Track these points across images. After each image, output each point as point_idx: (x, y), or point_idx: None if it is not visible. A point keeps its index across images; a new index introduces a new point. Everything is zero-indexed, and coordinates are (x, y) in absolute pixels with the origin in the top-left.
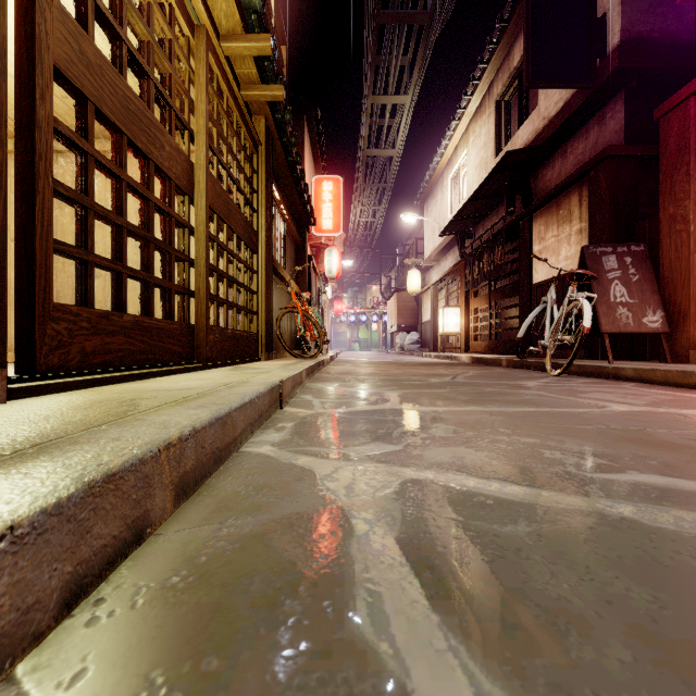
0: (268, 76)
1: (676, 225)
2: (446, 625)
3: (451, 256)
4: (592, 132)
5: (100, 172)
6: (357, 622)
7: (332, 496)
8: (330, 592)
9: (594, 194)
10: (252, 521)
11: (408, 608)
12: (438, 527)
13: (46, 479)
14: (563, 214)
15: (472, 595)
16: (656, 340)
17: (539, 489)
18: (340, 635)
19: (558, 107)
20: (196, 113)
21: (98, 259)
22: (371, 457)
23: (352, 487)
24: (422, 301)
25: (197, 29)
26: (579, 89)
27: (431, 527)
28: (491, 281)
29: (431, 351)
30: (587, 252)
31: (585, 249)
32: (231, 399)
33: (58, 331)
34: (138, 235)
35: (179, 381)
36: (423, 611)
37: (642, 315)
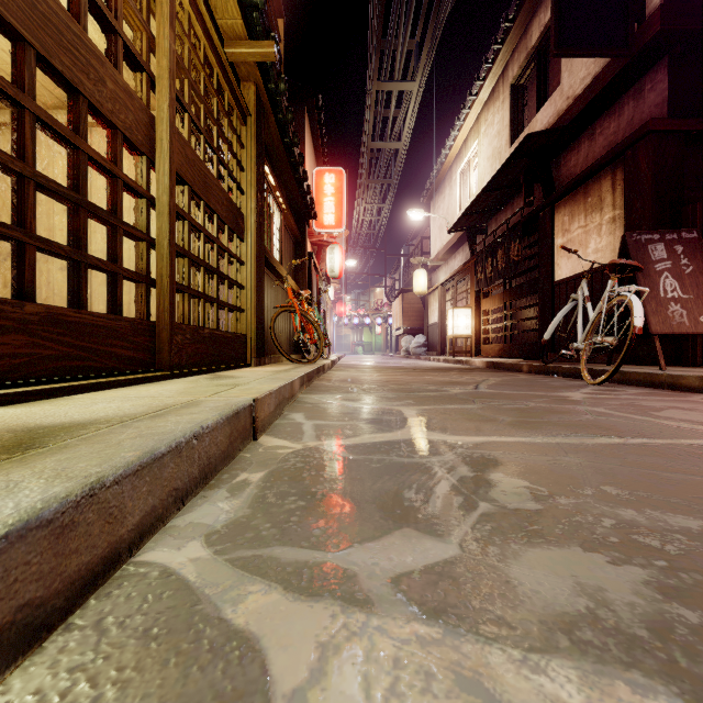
0: (257, 34)
1: None
2: None
3: (461, 254)
4: (626, 108)
5: (65, 148)
6: None
7: None
8: None
9: (631, 176)
10: None
11: None
12: None
13: None
14: (592, 202)
15: None
16: None
17: None
18: None
19: (585, 83)
20: (157, 52)
21: None
22: (402, 589)
23: None
24: (429, 303)
25: None
26: (611, 60)
27: None
28: (505, 279)
29: (438, 355)
30: (630, 240)
31: (627, 237)
32: (116, 456)
33: None
34: (57, 193)
35: (101, 401)
36: None
37: (698, 313)
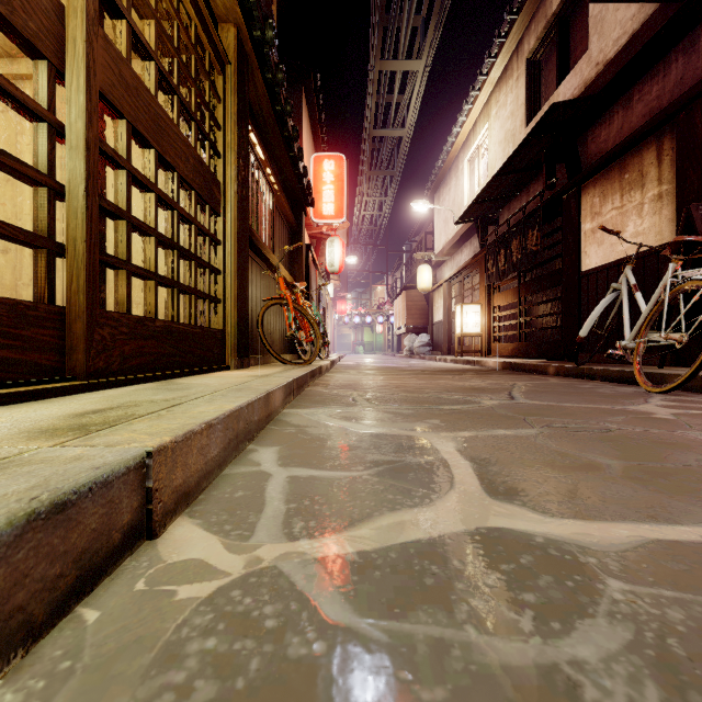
0: None
1: None
2: None
3: (468, 247)
4: (674, 66)
5: (7, 106)
6: None
7: None
8: None
9: (685, 142)
10: None
11: None
12: None
13: None
14: (631, 178)
15: None
16: None
17: None
18: None
19: (619, 44)
20: None
21: None
22: None
23: None
24: (433, 300)
25: None
26: (655, 12)
27: None
28: (520, 272)
29: (443, 355)
30: (697, 214)
31: (693, 209)
32: None
33: None
34: None
35: None
36: None
37: None
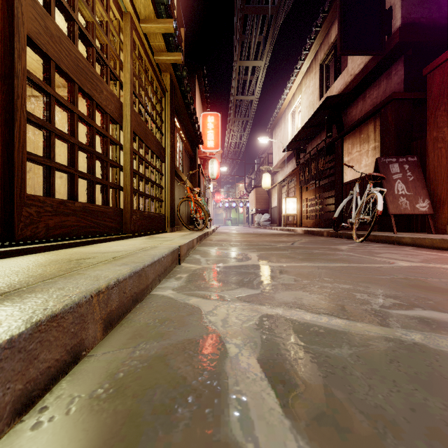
0: (171, 47)
1: (438, 144)
2: (295, 429)
3: (291, 164)
4: (382, 83)
5: (62, 109)
6: (230, 426)
7: (212, 327)
8: (210, 401)
9: (384, 124)
10: (157, 345)
11: (267, 414)
12: (287, 350)
13: (4, 320)
14: (364, 137)
15: (313, 404)
16: (424, 219)
17: (355, 322)
18: (218, 437)
19: (360, 67)
20: (124, 70)
21: (58, 165)
22: (239, 298)
23: (227, 320)
24: (272, 194)
25: (125, 15)
26: (374, 56)
27: (281, 350)
28: (316, 180)
29: (277, 226)
30: (380, 162)
31: (378, 160)
32: (145, 259)
33: (30, 213)
34: (85, 149)
35: (112, 246)
36: (278, 417)
37: (415, 203)
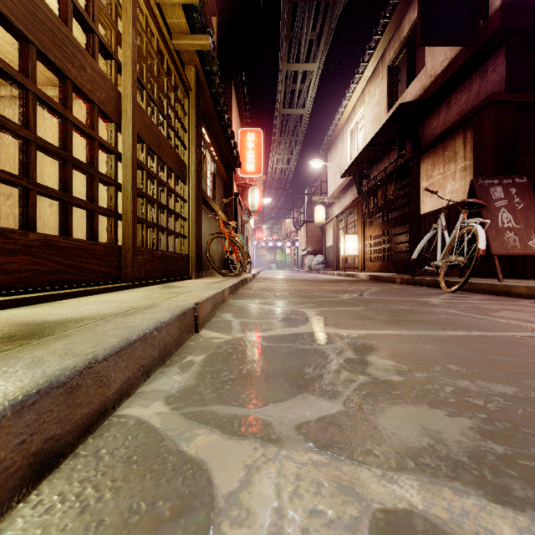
0: (197, 29)
1: None
2: None
3: (350, 193)
4: (474, 84)
5: (52, 115)
6: None
7: None
8: None
9: (478, 135)
10: None
11: None
12: None
13: None
14: (449, 155)
15: None
16: None
17: None
18: None
19: (443, 65)
20: (123, 45)
21: None
22: (302, 432)
23: None
24: (326, 230)
25: None
26: (463, 48)
27: None
28: (384, 213)
29: (333, 270)
30: (476, 184)
31: (474, 181)
32: (103, 341)
33: None
34: (51, 152)
35: (85, 304)
36: None
37: (527, 239)
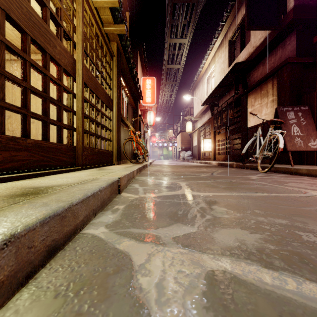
0: (117, 21)
1: None
2: None
3: (207, 115)
4: (278, 52)
5: (34, 70)
6: None
7: (143, 302)
8: None
9: (280, 82)
10: None
11: None
12: None
13: None
14: (264, 93)
15: None
16: (313, 155)
17: None
18: None
19: (261, 41)
20: (76, 32)
21: (7, 105)
22: (176, 240)
23: (163, 285)
24: (193, 136)
25: None
26: (272, 31)
27: None
28: (226, 126)
29: (197, 160)
30: (279, 110)
31: (278, 109)
32: (75, 195)
33: None
34: (38, 94)
35: (58, 178)
36: None
37: (308, 142)
